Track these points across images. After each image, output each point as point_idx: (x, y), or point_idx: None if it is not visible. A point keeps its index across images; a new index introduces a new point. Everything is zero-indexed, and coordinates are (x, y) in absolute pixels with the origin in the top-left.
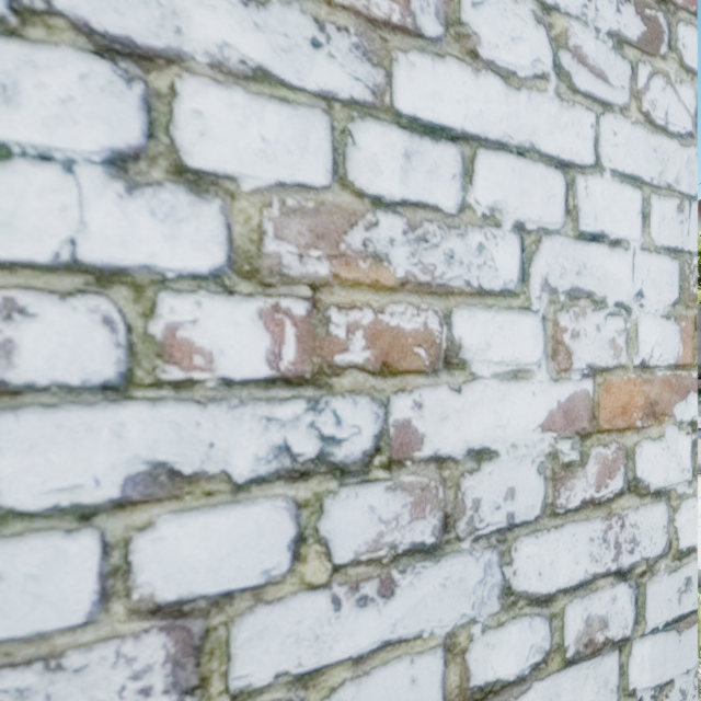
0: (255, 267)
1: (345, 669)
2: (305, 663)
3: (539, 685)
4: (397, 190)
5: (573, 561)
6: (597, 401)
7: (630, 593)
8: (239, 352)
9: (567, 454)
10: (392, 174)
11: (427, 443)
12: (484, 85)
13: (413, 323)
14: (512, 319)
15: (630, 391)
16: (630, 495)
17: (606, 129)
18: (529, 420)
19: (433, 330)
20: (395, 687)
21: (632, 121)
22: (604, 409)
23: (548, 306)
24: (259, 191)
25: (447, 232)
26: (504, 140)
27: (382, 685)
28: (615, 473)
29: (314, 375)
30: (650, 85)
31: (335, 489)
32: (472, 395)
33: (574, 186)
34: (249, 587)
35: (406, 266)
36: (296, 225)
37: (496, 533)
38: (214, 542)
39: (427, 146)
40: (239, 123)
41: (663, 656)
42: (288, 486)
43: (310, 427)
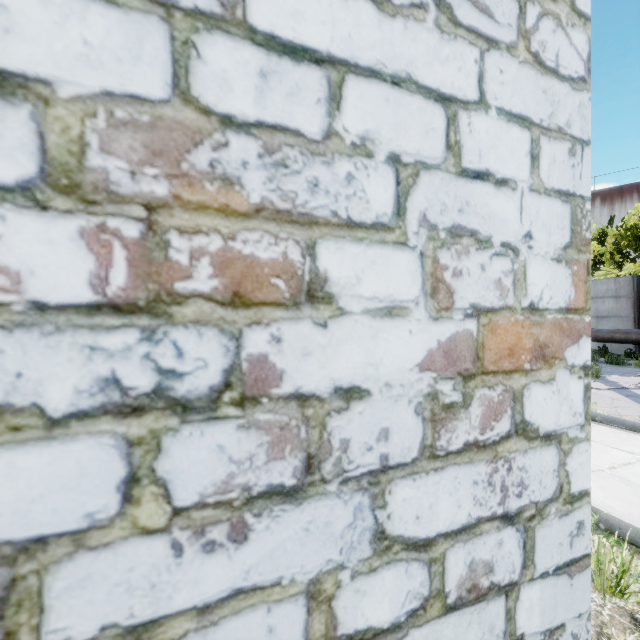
0: (76, 182)
1: (188, 620)
2: (138, 613)
3: (417, 632)
4: (251, 110)
5: (455, 504)
6: (481, 342)
7: (518, 537)
8: (55, 273)
9: (449, 394)
10: (245, 93)
11: (287, 379)
12: (354, 9)
13: (270, 252)
14: (385, 253)
15: (518, 333)
16: (518, 438)
17: (491, 66)
18: (405, 358)
19: (294, 260)
20: (249, 637)
21: (520, 60)
22: (489, 350)
23: (426, 242)
24: (80, 98)
25: (310, 159)
26: (377, 68)
27: (233, 635)
28: (501, 416)
29: (150, 302)
30: (539, 26)
31: (176, 426)
32: (340, 331)
33: (456, 121)
34: (67, 532)
35: (262, 192)
36: (127, 139)
37: (368, 476)
38: (22, 482)
39: (287, 66)
40: (55, 22)
41: (553, 600)
42: (117, 422)
43: (145, 359)
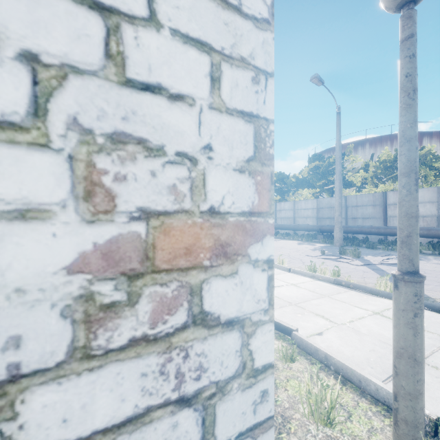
0: None
1: None
2: None
3: None
4: None
5: (117, 399)
6: (152, 243)
7: (196, 416)
8: None
9: (109, 294)
10: None
11: None
12: None
13: None
14: (16, 154)
15: (196, 234)
16: (196, 328)
17: None
18: (47, 262)
19: None
20: None
21: None
22: (161, 250)
23: (78, 145)
24: None
25: None
26: None
27: None
28: (176, 309)
29: None
30: None
31: None
32: None
33: (119, 33)
34: None
35: None
36: None
37: None
38: None
39: None
40: None
41: None
42: None
43: None
